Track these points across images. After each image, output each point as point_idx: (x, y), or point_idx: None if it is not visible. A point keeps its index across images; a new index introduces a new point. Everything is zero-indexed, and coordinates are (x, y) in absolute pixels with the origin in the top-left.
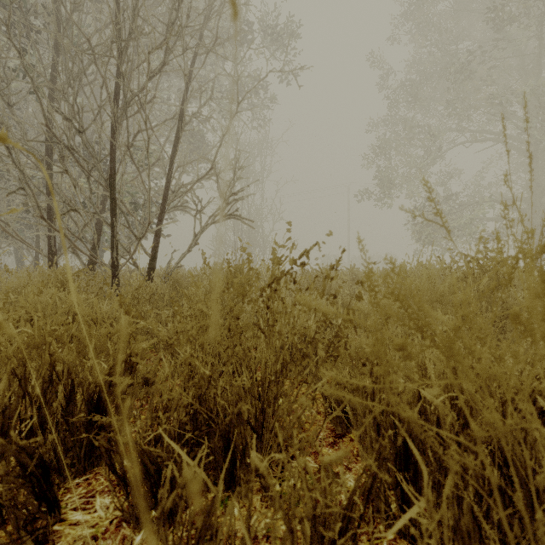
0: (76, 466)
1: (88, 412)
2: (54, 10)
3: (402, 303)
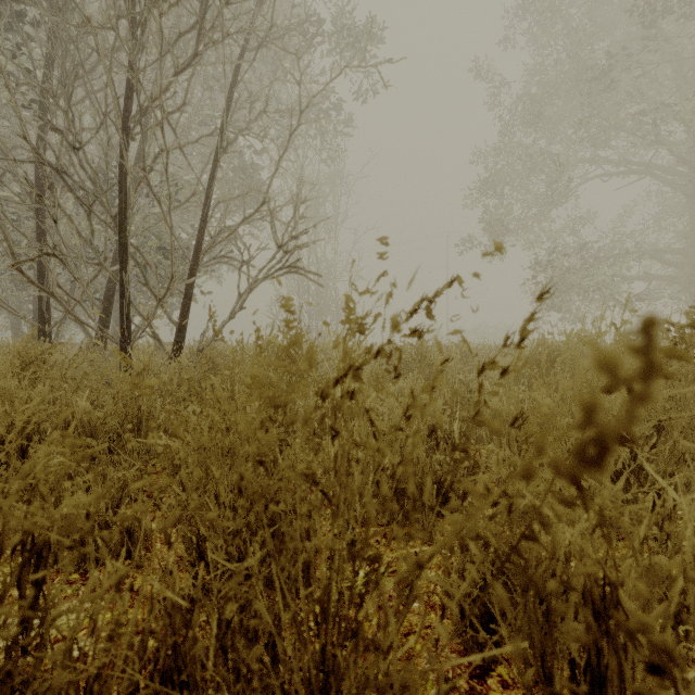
0: None
1: None
2: None
3: None
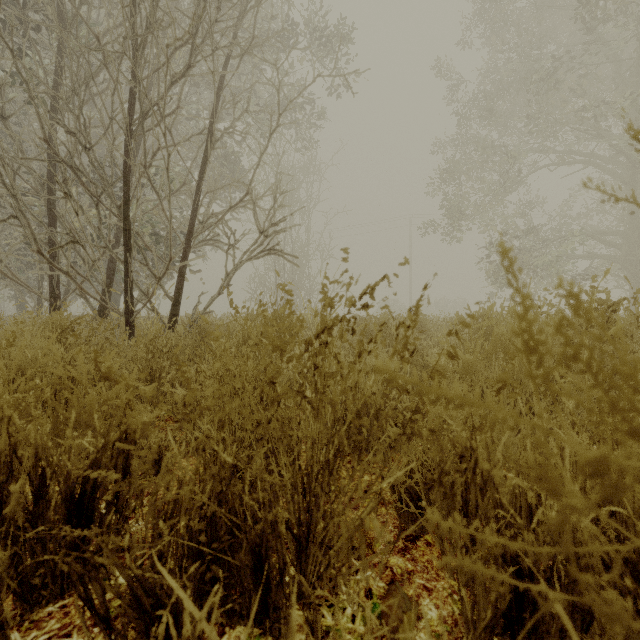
0: (49, 587)
1: (66, 512)
2: (58, 3)
3: (596, 376)
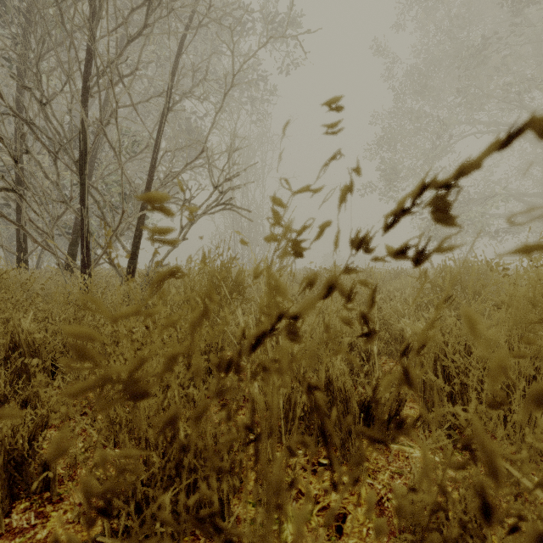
0: None
1: None
2: None
3: None
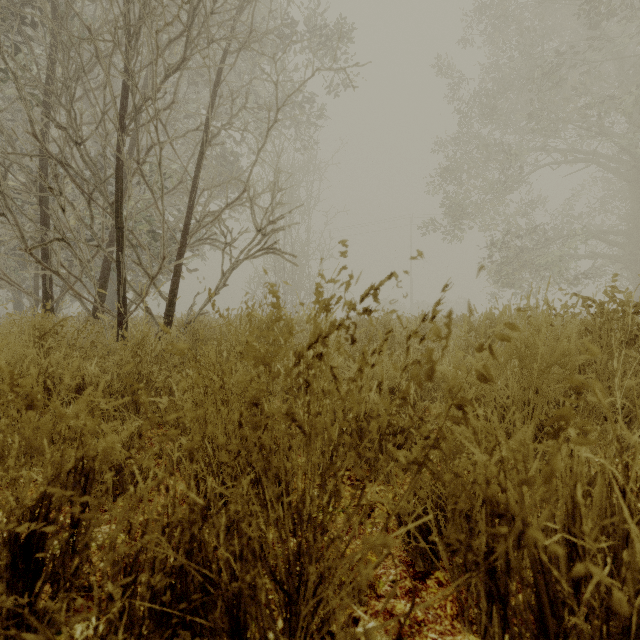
0: None
1: (9, 556)
2: None
3: None
